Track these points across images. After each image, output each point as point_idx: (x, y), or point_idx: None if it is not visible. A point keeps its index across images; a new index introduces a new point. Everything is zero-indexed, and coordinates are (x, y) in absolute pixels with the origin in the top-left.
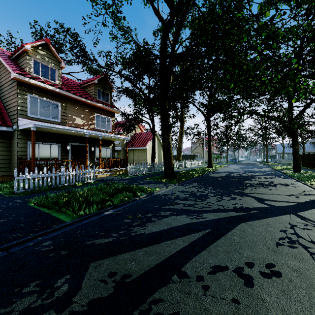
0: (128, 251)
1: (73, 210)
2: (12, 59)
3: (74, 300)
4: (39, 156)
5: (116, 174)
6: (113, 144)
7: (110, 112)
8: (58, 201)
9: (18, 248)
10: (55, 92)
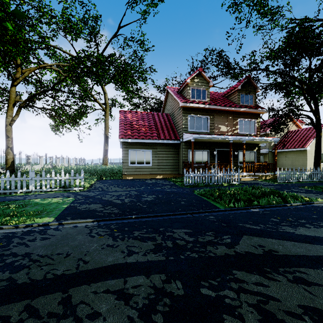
0: (275, 238)
1: (224, 202)
2: (178, 92)
3: (235, 247)
4: (194, 160)
5: (262, 179)
6: (258, 147)
7: (255, 114)
8: (212, 194)
9: (196, 215)
10: (205, 108)
